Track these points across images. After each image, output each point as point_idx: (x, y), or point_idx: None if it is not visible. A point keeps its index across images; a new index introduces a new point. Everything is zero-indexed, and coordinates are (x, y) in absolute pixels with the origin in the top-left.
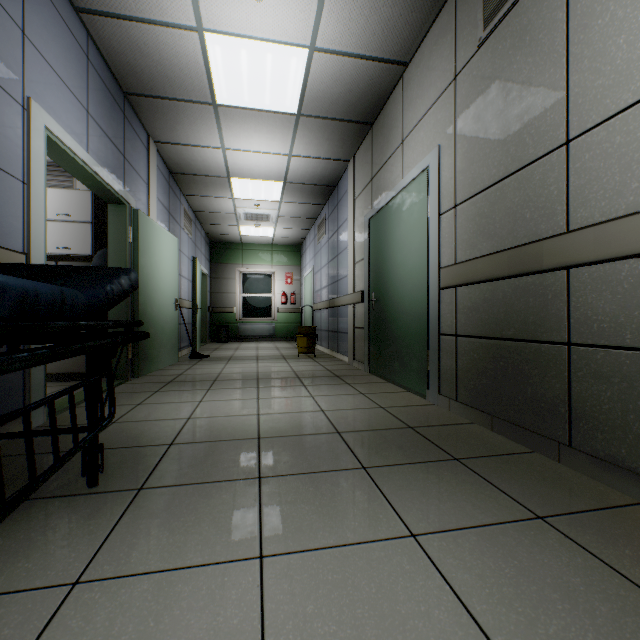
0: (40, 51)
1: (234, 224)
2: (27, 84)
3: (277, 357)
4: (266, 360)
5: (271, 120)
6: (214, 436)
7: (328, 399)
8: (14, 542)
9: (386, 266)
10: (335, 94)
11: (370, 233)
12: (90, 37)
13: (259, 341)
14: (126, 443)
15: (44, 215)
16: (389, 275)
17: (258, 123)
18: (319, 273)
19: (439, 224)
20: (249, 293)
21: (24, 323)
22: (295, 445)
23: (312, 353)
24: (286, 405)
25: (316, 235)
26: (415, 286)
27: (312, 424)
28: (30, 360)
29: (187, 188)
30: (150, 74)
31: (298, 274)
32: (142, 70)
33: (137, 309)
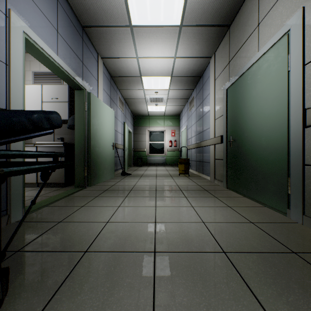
0: None
1: (144, 105)
2: (9, 1)
3: (167, 175)
4: (161, 177)
5: (164, 33)
6: (120, 245)
7: (205, 210)
8: None
9: (242, 117)
10: (206, 4)
11: (228, 97)
12: None
13: (157, 166)
14: (55, 246)
15: (22, 87)
16: (245, 123)
17: (156, 36)
18: (190, 128)
19: (303, 73)
20: (152, 141)
21: None
22: (187, 267)
23: (187, 174)
24: (175, 214)
25: (188, 108)
26: (272, 128)
27: (198, 238)
28: None
29: (120, 85)
30: (94, 10)
31: (178, 130)
32: (89, 7)
33: (90, 148)
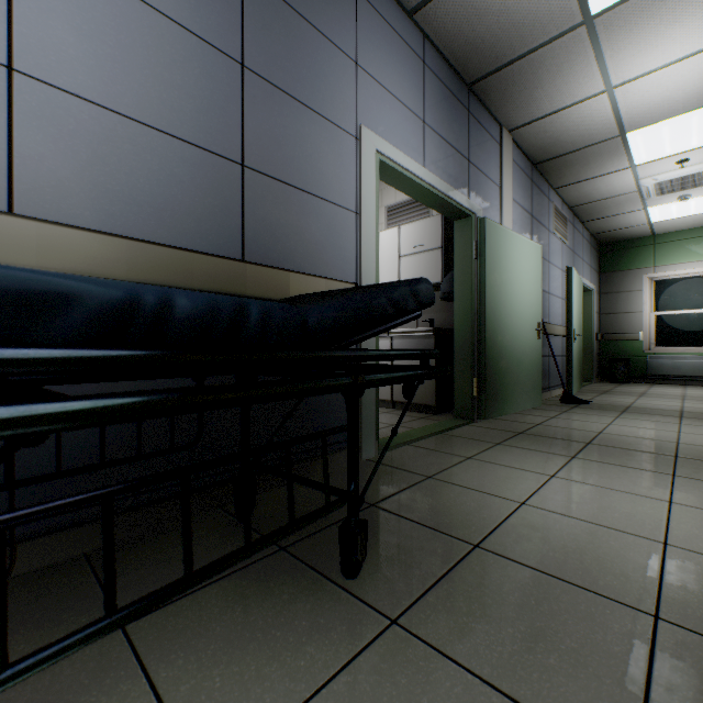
0: (372, 76)
1: (636, 208)
2: (359, 114)
3: None
4: (700, 421)
5: None
6: (551, 561)
7: None
8: (242, 622)
9: None
10: None
11: None
12: (426, 39)
13: (688, 385)
14: (423, 516)
15: (375, 242)
16: None
17: (677, 0)
18: None
19: None
20: (667, 310)
21: (101, 351)
22: None
23: None
24: None
25: None
26: None
27: None
28: (86, 414)
29: (557, 178)
30: (491, 38)
31: None
32: (481, 40)
33: (483, 338)
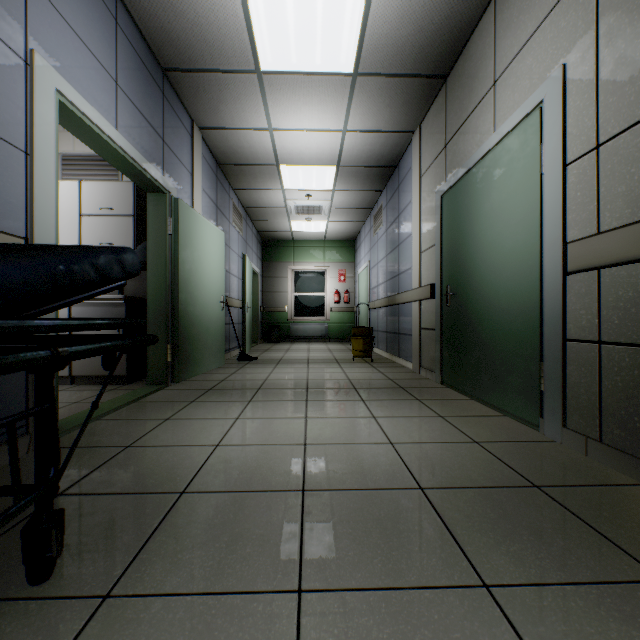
0: None
1: (285, 219)
2: (31, 35)
3: (329, 361)
4: (317, 364)
5: (322, 86)
6: (242, 481)
7: (396, 423)
8: None
9: (467, 250)
10: (401, 38)
11: (443, 212)
12: None
13: (311, 342)
14: (127, 485)
15: (54, 194)
16: (472, 262)
17: (308, 92)
18: (375, 268)
19: (563, 179)
20: (301, 292)
21: None
22: (357, 511)
23: (369, 357)
24: (341, 430)
25: (372, 226)
26: (517, 273)
27: (379, 468)
28: None
29: (236, 181)
30: (186, 40)
31: (352, 271)
32: (178, 36)
33: (177, 307)
